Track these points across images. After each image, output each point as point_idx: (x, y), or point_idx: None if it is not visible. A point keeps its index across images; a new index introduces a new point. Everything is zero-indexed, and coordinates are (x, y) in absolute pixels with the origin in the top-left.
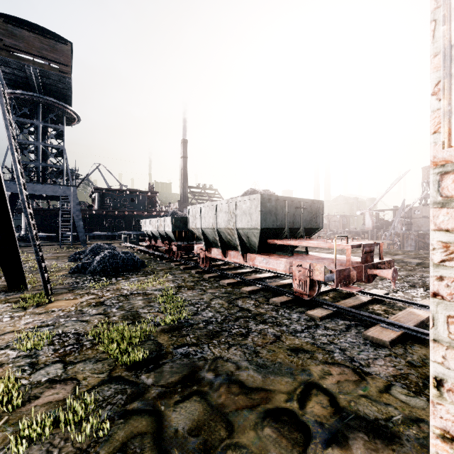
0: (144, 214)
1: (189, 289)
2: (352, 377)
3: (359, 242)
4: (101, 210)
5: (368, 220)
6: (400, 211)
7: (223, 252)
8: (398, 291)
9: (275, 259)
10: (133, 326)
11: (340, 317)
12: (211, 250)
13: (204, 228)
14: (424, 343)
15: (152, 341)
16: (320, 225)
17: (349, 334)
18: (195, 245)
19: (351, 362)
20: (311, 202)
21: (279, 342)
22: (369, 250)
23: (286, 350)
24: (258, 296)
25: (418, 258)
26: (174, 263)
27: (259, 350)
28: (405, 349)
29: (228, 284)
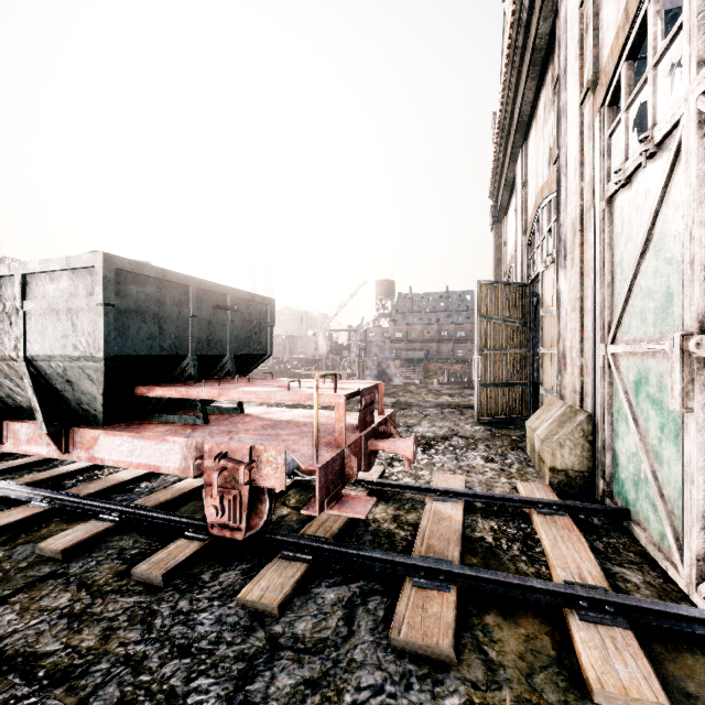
0: None
1: None
2: None
3: (351, 386)
4: None
5: (322, 343)
6: (360, 331)
7: None
8: (394, 462)
9: (156, 440)
10: None
11: (325, 575)
12: None
13: None
14: (496, 605)
15: None
16: (269, 350)
17: (359, 648)
18: None
19: None
20: (250, 299)
21: None
22: (370, 400)
23: None
24: (98, 558)
25: (390, 395)
26: None
27: None
28: (482, 651)
29: None
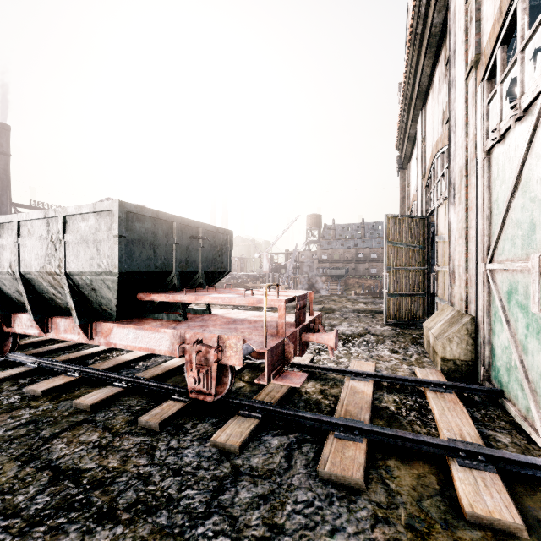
0: None
1: None
2: None
3: (289, 293)
4: None
5: (266, 263)
6: (294, 254)
7: (39, 323)
8: (321, 352)
9: (152, 330)
10: None
11: (271, 428)
12: (15, 318)
13: None
14: (396, 453)
15: None
16: (228, 268)
17: (296, 477)
18: None
19: None
20: (215, 231)
21: None
22: (303, 304)
23: None
24: (114, 411)
25: (317, 303)
26: None
27: None
28: (385, 483)
29: (47, 393)
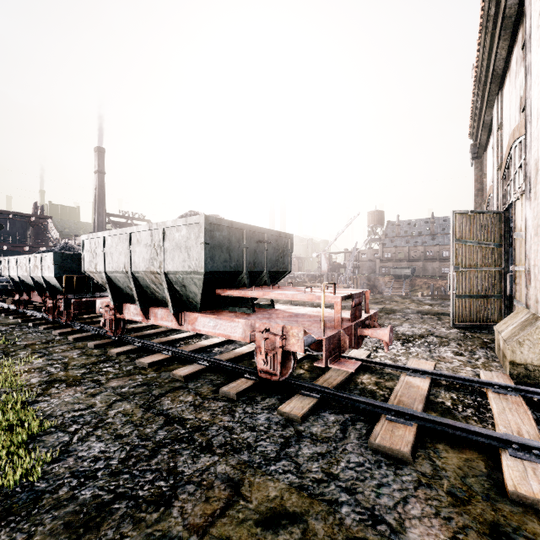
0: (23, 250)
1: (71, 384)
2: None
3: (345, 292)
4: None
5: (324, 262)
6: (353, 253)
7: (143, 311)
8: (378, 349)
9: (228, 320)
10: None
11: (328, 407)
12: (125, 308)
13: (111, 272)
14: (446, 440)
15: None
16: (289, 268)
17: (349, 445)
18: (98, 299)
19: (375, 527)
20: (278, 235)
21: (238, 505)
22: (358, 301)
23: (253, 526)
24: (201, 383)
25: (378, 303)
26: (58, 331)
27: None
28: (431, 460)
29: (151, 365)
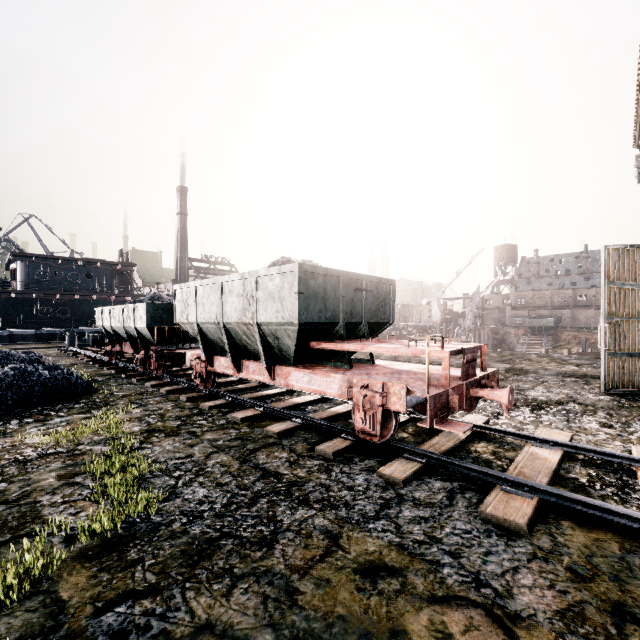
0: (110, 299)
1: (169, 434)
2: (491, 635)
3: (456, 346)
4: (28, 291)
5: (436, 311)
6: (475, 299)
7: (235, 364)
8: (499, 416)
9: (324, 375)
10: (8, 552)
11: (434, 474)
12: (216, 360)
13: (202, 323)
14: (573, 517)
15: (40, 597)
16: (391, 318)
17: (456, 512)
18: (188, 350)
19: (478, 589)
20: (378, 281)
21: (337, 554)
22: (471, 357)
23: (352, 573)
24: (295, 440)
25: (504, 361)
26: (150, 383)
27: (299, 585)
28: (552, 536)
29: (243, 420)
